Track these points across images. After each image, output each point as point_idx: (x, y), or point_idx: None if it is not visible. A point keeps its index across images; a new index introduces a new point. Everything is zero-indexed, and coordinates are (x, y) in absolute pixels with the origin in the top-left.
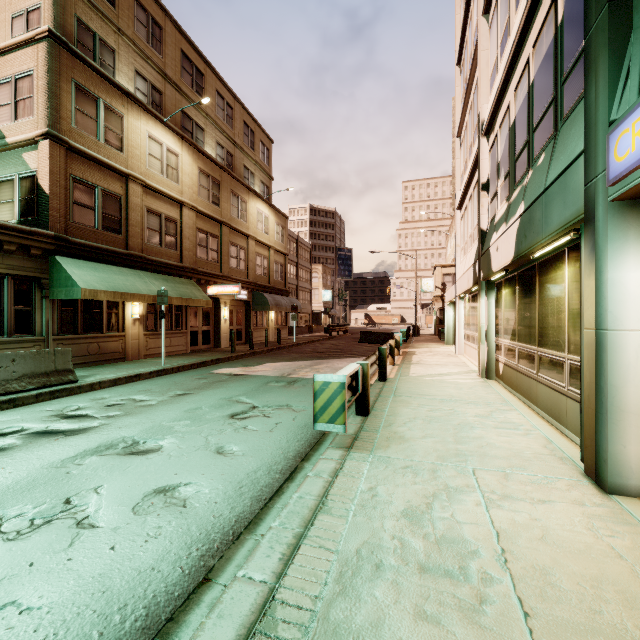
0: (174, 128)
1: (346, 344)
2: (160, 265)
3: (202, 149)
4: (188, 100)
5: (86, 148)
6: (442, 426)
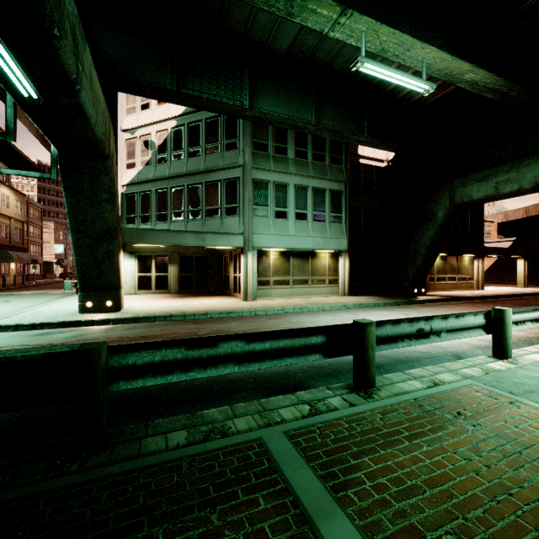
0: None
1: None
2: None
3: None
4: None
5: None
6: None
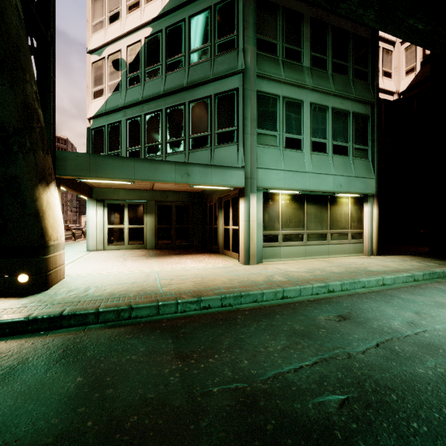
0: None
1: None
2: None
3: None
4: None
5: None
6: (66, 249)
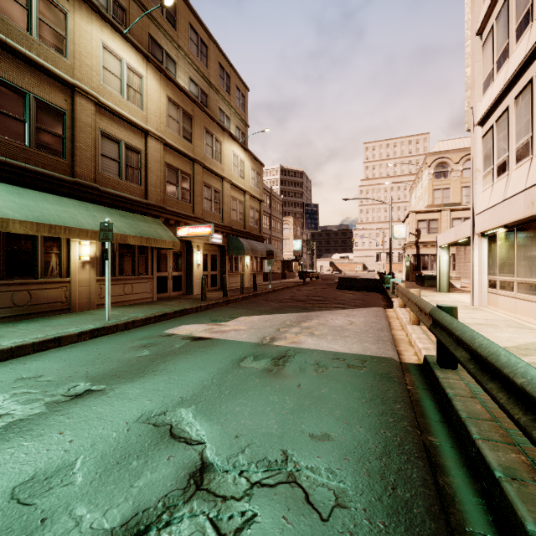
0: (136, 44)
1: (324, 291)
2: (118, 199)
3: (171, 76)
4: (157, 26)
5: (8, 38)
6: None
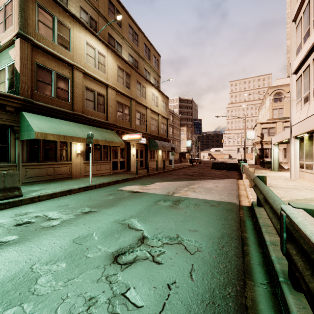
0: (102, 40)
1: (204, 170)
2: (93, 121)
3: (119, 54)
4: (112, 28)
5: (45, 46)
6: None
